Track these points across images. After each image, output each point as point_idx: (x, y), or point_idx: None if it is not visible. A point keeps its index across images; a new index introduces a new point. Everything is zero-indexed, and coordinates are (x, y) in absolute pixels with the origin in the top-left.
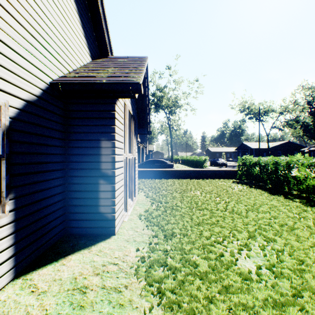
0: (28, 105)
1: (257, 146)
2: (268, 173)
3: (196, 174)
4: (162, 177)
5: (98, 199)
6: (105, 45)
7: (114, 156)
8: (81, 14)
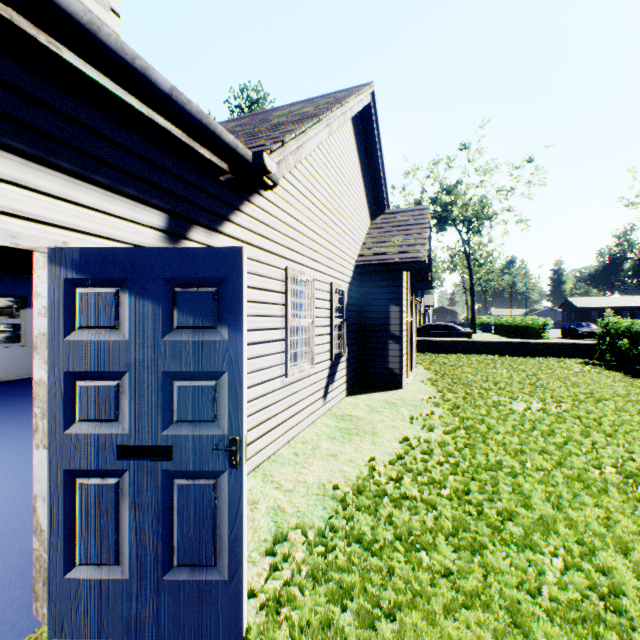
0: (349, 285)
1: None
2: None
3: (511, 349)
4: (450, 352)
5: (387, 357)
6: (382, 201)
7: (401, 319)
8: (365, 186)
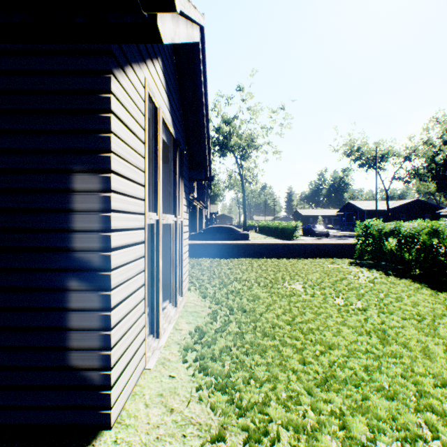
0: None
1: (370, 206)
2: (418, 249)
3: (286, 251)
4: (232, 255)
5: (63, 332)
6: None
7: (109, 214)
8: None
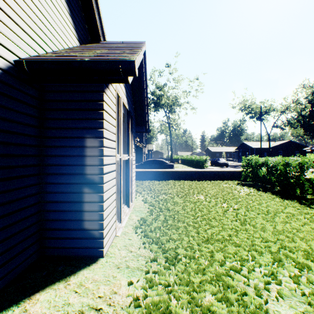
0: None
1: (257, 145)
2: (277, 174)
3: (197, 176)
4: (162, 179)
5: (81, 212)
6: (96, 28)
7: (103, 157)
8: None
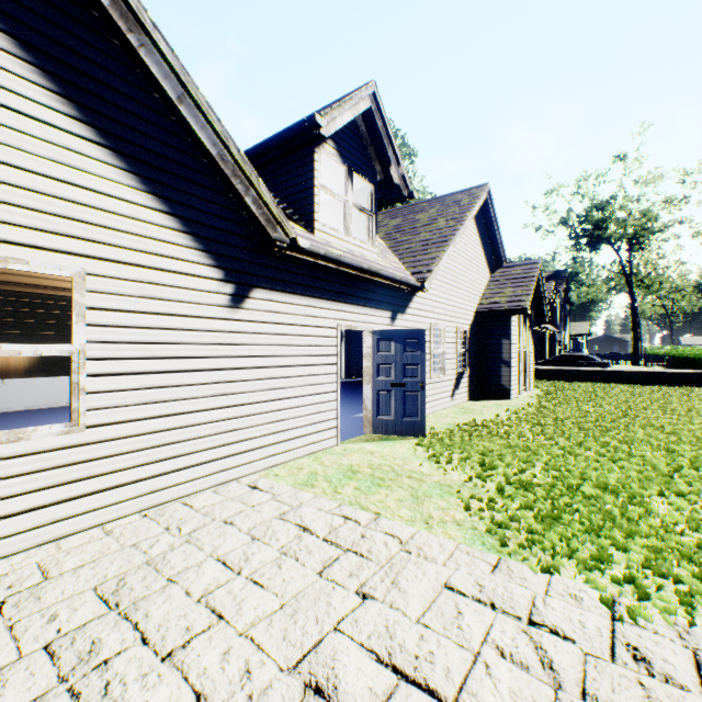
0: (470, 326)
1: None
2: None
3: (643, 379)
4: (578, 381)
5: (499, 376)
6: (500, 258)
7: (511, 350)
8: (485, 250)
